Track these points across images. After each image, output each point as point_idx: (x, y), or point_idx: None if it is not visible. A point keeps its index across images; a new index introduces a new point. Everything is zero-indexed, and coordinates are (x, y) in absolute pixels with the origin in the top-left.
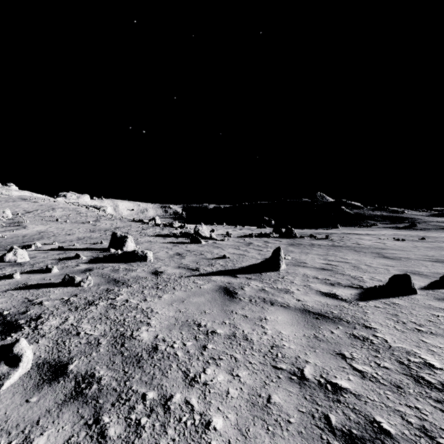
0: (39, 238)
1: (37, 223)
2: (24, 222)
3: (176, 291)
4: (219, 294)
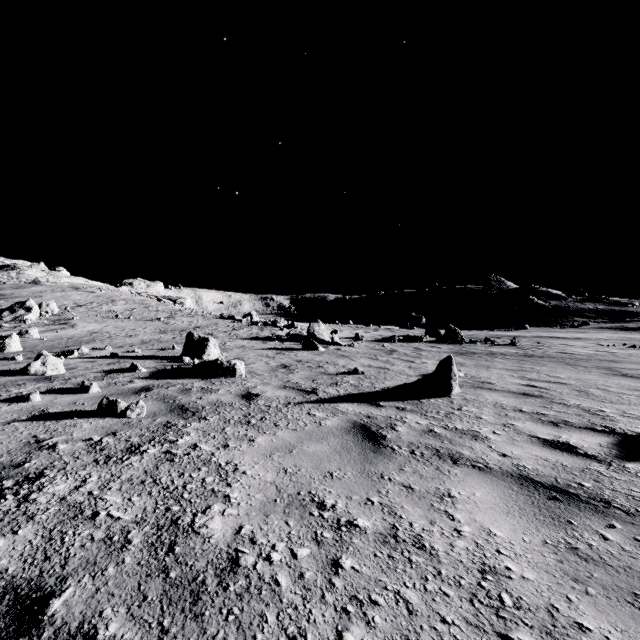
0: (89, 342)
1: (89, 321)
2: (73, 319)
3: (279, 430)
4: (354, 438)
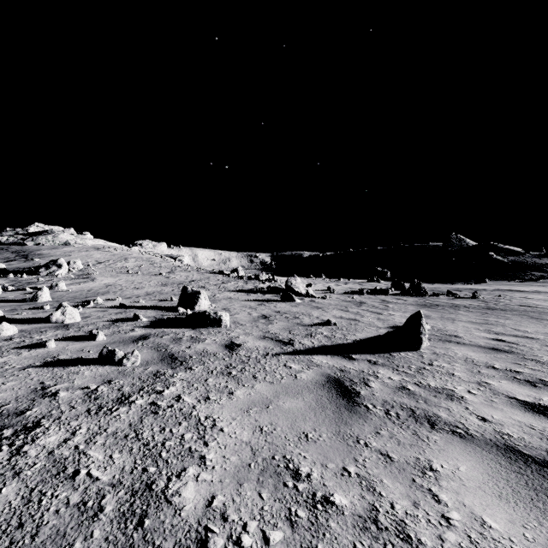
0: (104, 293)
1: (106, 275)
2: (93, 274)
3: (257, 383)
4: (328, 394)
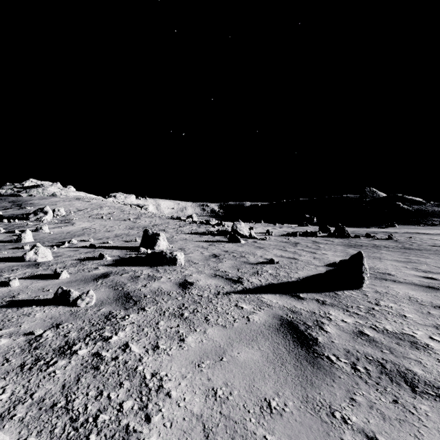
0: (80, 235)
1: (84, 220)
2: (73, 219)
3: (209, 327)
4: (284, 341)
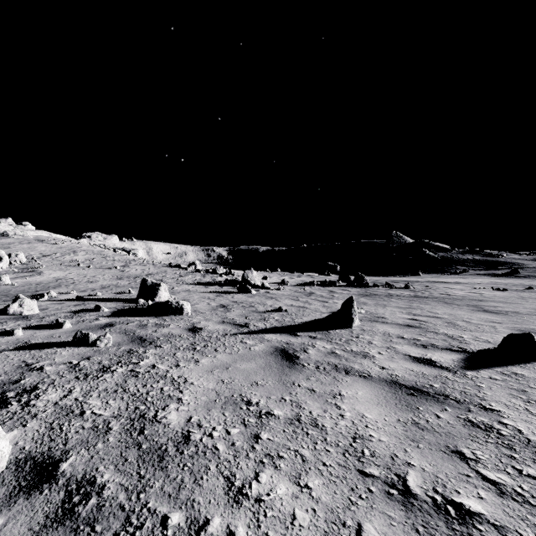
0: (56, 287)
1: (54, 269)
2: (40, 267)
3: (218, 354)
4: (275, 358)
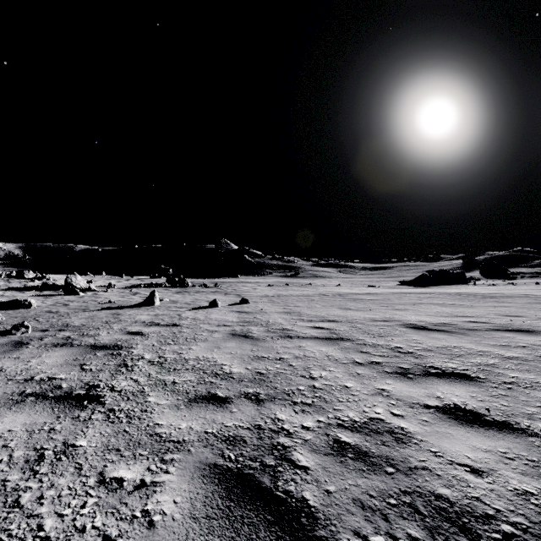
0: None
1: None
2: None
3: (80, 316)
4: (110, 315)
